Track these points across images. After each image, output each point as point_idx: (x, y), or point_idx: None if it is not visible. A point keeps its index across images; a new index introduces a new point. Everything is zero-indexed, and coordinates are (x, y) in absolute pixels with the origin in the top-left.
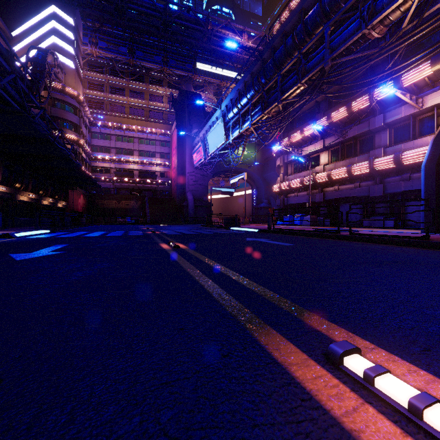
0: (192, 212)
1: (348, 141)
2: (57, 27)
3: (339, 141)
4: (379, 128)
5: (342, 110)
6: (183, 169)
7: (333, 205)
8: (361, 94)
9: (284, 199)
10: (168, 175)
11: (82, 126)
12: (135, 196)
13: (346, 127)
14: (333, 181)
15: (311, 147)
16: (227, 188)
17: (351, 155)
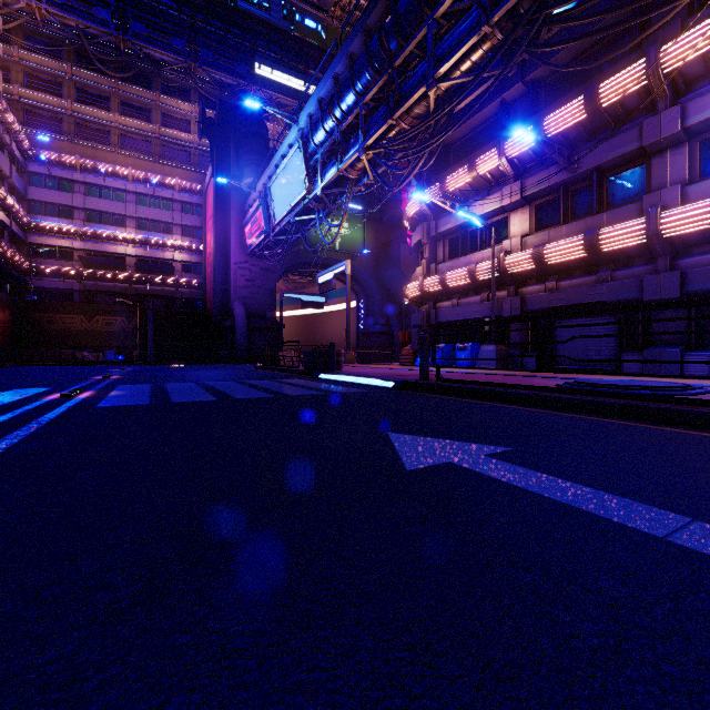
0: (242, 340)
1: (580, 182)
2: None
3: (560, 180)
4: (665, 142)
5: (571, 106)
6: (227, 256)
7: (709, 301)
8: (618, 68)
9: (429, 313)
10: (199, 270)
11: None
12: (125, 307)
13: (575, 150)
14: (546, 269)
15: (492, 200)
16: (313, 296)
17: (586, 213)
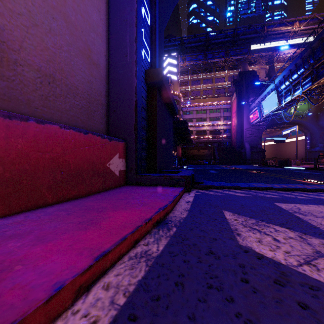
0: (248, 156)
1: None
2: (169, 61)
3: None
4: None
5: None
6: (242, 126)
7: None
8: None
9: None
10: (229, 131)
11: (180, 110)
12: (207, 147)
13: None
14: None
15: None
16: (279, 137)
17: None
